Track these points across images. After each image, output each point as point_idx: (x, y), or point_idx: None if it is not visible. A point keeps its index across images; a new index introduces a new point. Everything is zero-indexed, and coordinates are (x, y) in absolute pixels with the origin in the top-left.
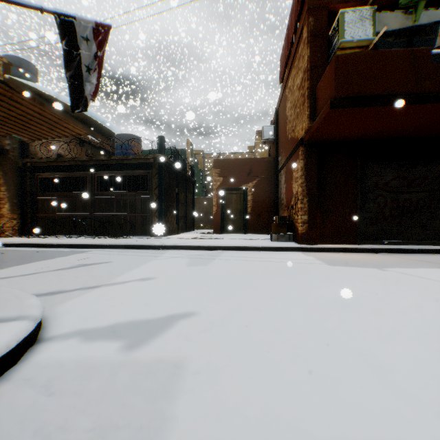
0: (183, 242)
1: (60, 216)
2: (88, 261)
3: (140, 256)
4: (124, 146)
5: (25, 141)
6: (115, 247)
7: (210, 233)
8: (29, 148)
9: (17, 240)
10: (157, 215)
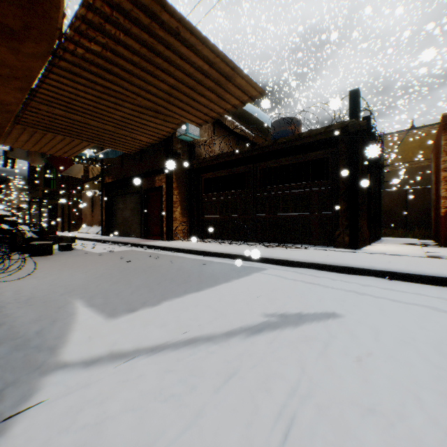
0: (437, 267)
1: (220, 219)
2: (284, 302)
3: (380, 301)
4: (282, 133)
5: (191, 144)
6: (297, 264)
7: (426, 245)
8: (194, 150)
9: (185, 245)
10: (347, 215)
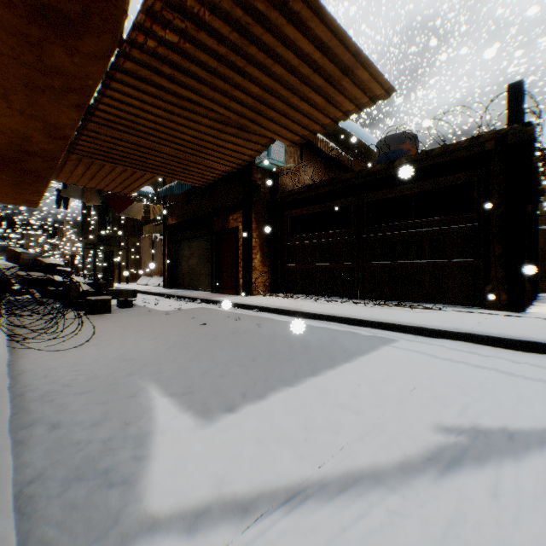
0: None
1: (312, 269)
2: (462, 403)
3: None
4: (392, 154)
5: (273, 173)
6: (440, 334)
7: None
8: (278, 180)
9: (269, 303)
10: (503, 263)
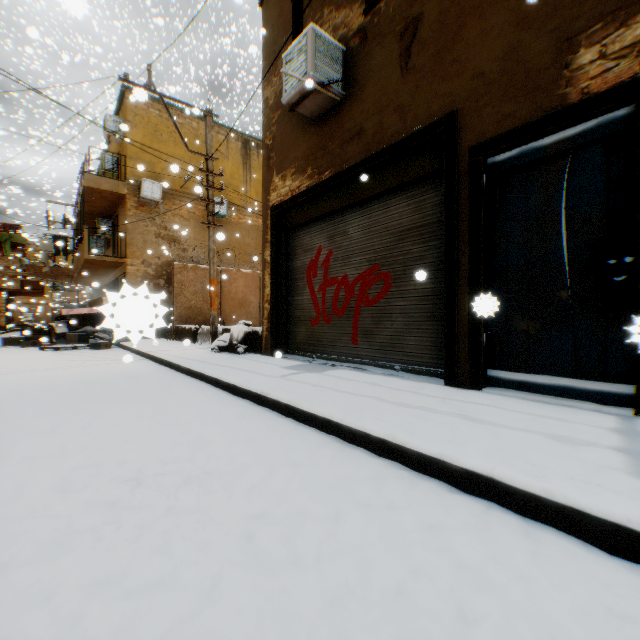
0: None
1: None
2: None
3: None
4: None
5: None
6: None
7: None
8: None
9: None
10: None
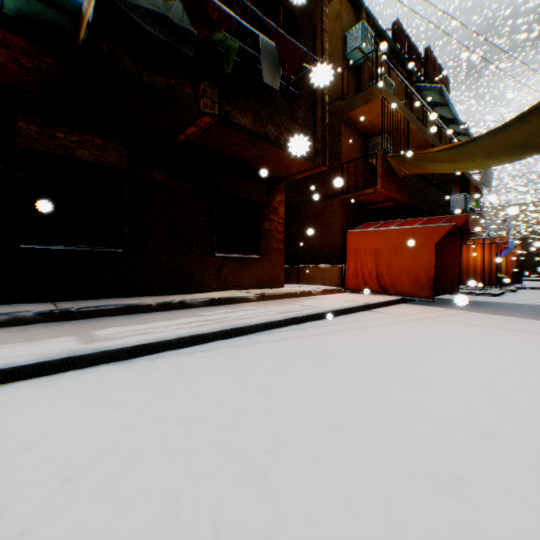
0: None
1: None
2: None
3: None
4: None
5: None
6: None
7: None
8: None
9: None
10: None
